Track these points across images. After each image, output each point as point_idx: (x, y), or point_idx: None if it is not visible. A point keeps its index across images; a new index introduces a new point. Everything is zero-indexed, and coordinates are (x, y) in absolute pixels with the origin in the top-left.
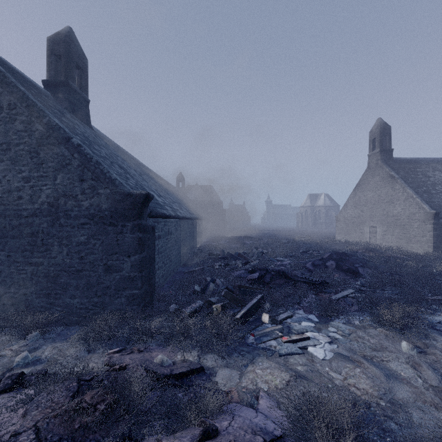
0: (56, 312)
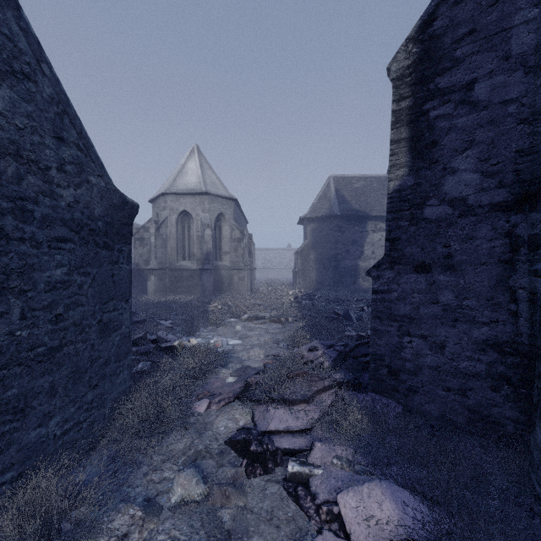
0: (0, 493)
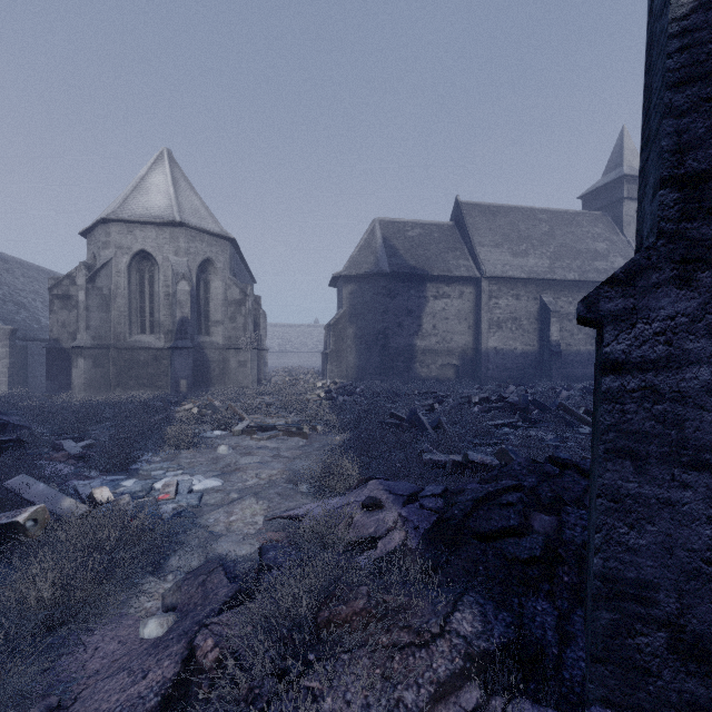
0: None
